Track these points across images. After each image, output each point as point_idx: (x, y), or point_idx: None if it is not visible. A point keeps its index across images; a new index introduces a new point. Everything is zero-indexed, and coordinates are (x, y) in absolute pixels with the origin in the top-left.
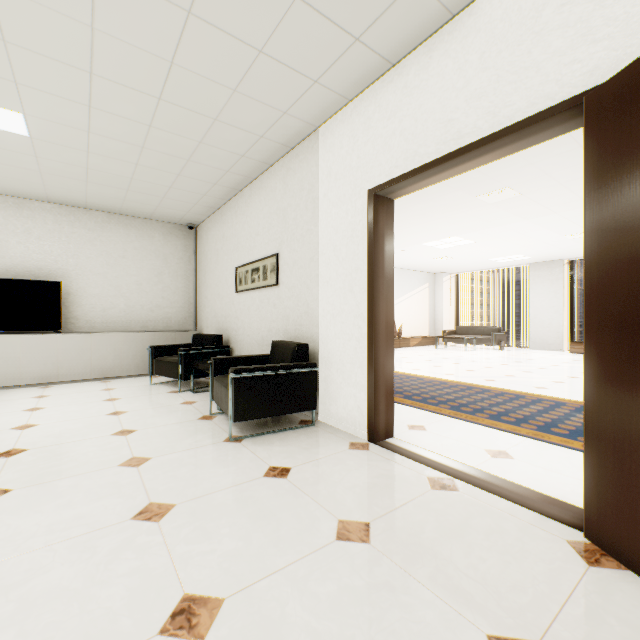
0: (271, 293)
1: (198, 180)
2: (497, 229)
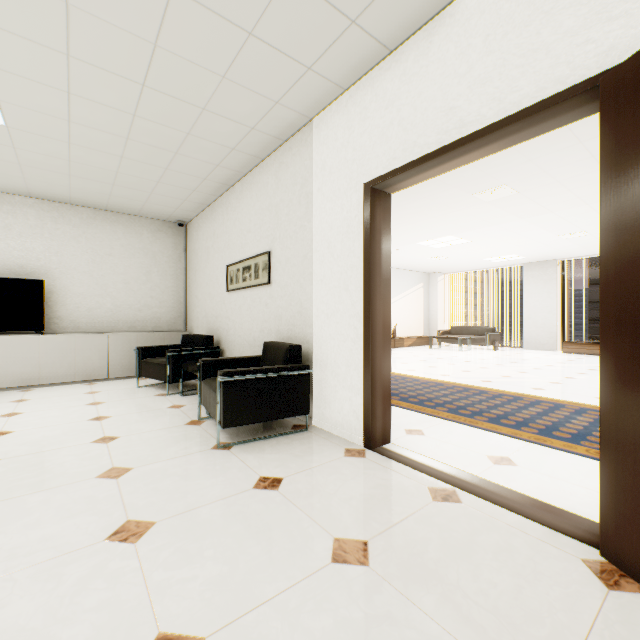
0: (263, 292)
1: (187, 175)
2: (492, 228)
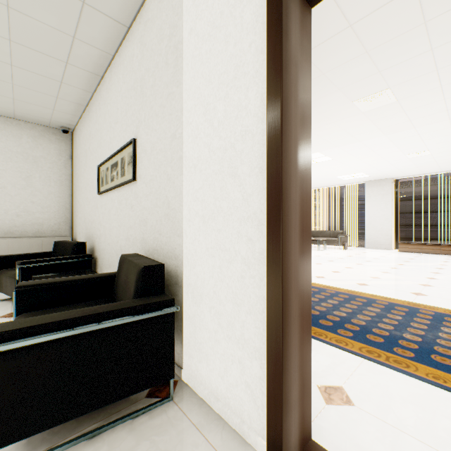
0: (128, 191)
1: (41, 53)
2: (356, 145)
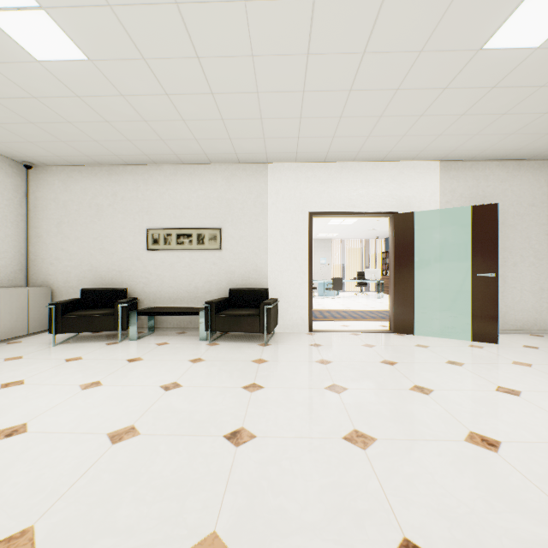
0: (210, 255)
1: (137, 148)
2: None
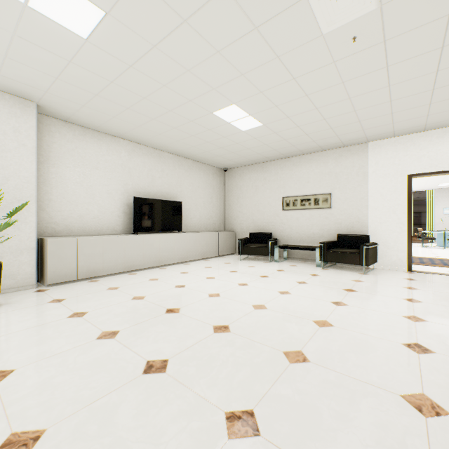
0: (323, 212)
1: (278, 152)
2: None
